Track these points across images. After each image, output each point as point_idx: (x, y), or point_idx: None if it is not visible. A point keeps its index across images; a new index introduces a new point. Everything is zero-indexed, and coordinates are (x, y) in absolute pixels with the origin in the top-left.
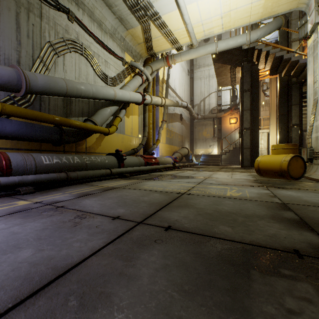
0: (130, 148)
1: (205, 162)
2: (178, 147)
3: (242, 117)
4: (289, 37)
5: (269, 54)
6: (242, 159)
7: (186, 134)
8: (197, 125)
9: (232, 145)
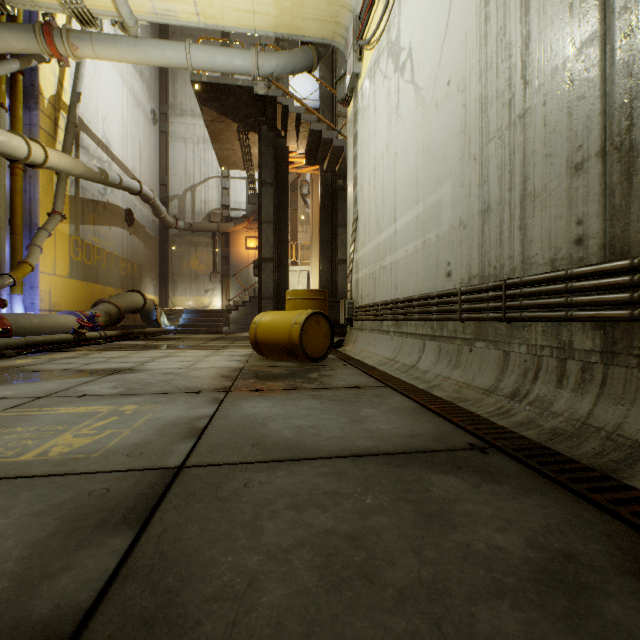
0: None
1: (191, 327)
2: (120, 290)
3: (260, 235)
4: (335, 106)
5: (301, 120)
6: None
7: (147, 260)
8: (177, 244)
9: (248, 292)
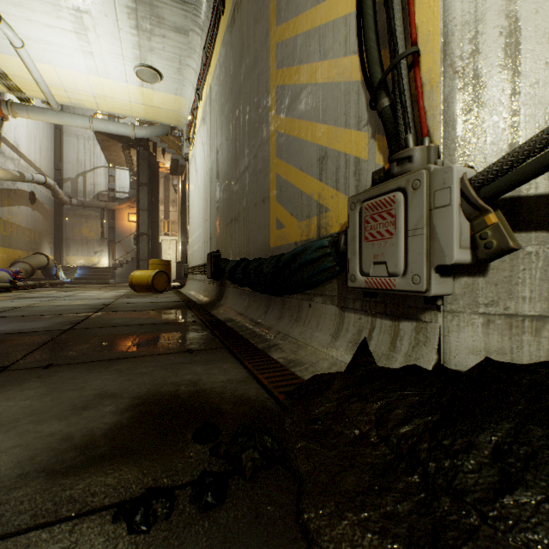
0: None
1: (85, 279)
2: (26, 252)
3: (139, 218)
4: None
5: (165, 152)
6: None
7: (45, 228)
8: (70, 215)
9: (130, 254)
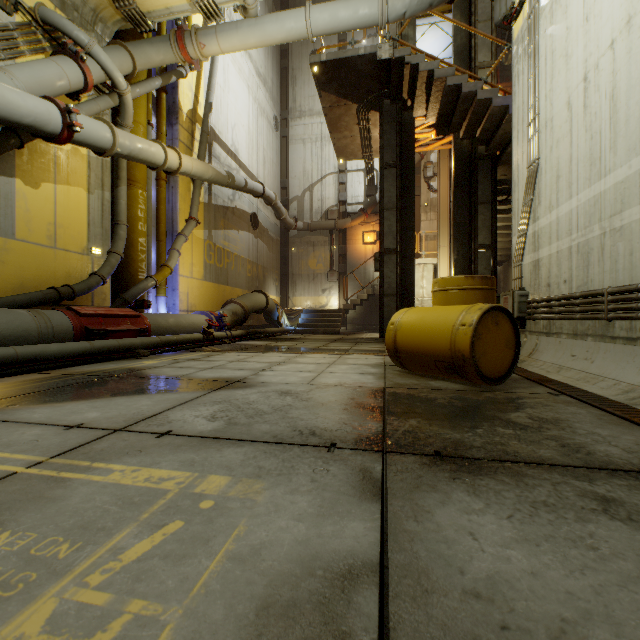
0: (45, 285)
1: (309, 327)
2: (247, 292)
3: (382, 224)
4: (474, 57)
5: (434, 78)
6: (382, 319)
7: (269, 262)
8: (296, 245)
9: (366, 290)
